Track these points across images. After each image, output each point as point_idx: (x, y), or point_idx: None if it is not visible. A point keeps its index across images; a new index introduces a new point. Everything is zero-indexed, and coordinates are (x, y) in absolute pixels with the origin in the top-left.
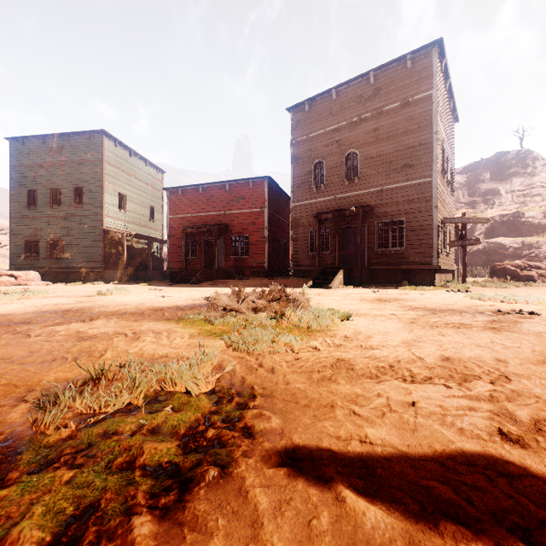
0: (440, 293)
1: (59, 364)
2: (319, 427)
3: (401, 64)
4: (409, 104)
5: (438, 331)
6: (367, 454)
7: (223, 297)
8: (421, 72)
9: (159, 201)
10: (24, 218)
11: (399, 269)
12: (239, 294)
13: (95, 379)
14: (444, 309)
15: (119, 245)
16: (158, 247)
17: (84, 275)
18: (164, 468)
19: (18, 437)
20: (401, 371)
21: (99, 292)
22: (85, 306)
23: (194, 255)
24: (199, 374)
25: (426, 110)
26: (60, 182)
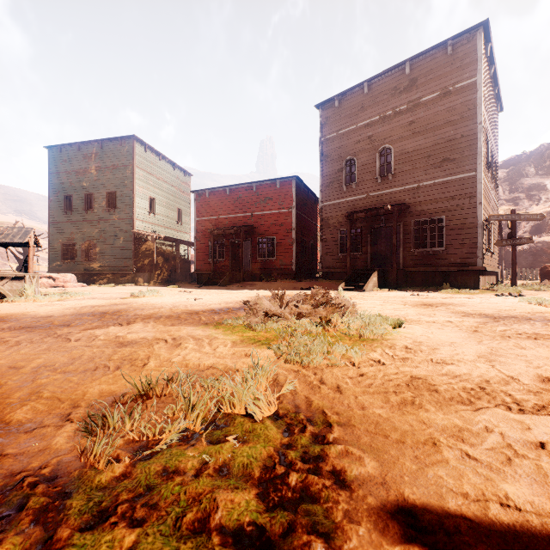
0: (490, 298)
1: (102, 374)
2: (431, 477)
3: (440, 51)
4: (450, 93)
5: (514, 342)
6: (522, 528)
7: (265, 301)
8: (463, 59)
9: (186, 204)
10: (61, 223)
11: (438, 270)
12: (281, 298)
13: (142, 394)
14: (503, 315)
15: (149, 247)
16: (185, 250)
17: (116, 277)
18: (247, 533)
19: (65, 470)
20: (498, 395)
21: (132, 294)
22: (121, 309)
23: (221, 257)
24: (259, 393)
25: (470, 99)
26: (94, 187)
